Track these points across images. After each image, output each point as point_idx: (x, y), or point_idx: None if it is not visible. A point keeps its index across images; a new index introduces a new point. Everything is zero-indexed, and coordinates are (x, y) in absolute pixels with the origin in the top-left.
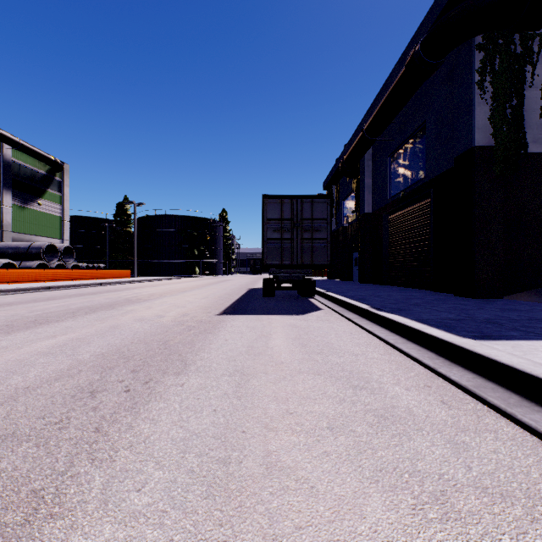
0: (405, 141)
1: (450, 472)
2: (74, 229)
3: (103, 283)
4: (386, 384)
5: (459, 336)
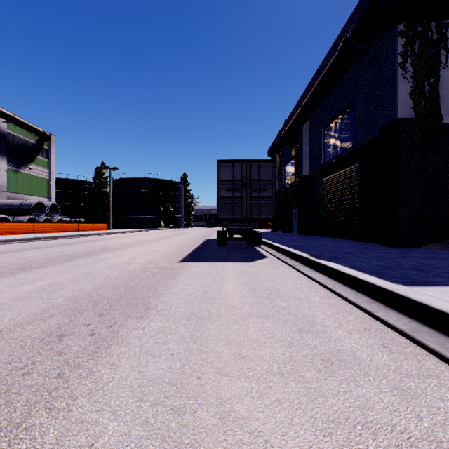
0: (337, 115)
1: (402, 422)
2: (60, 190)
3: (83, 234)
4: (329, 327)
5: (391, 282)
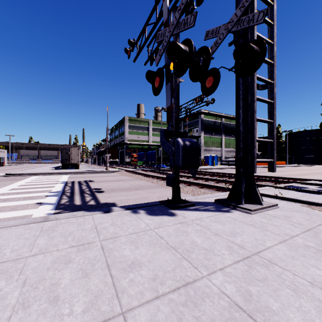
0: None
1: None
2: None
3: (277, 166)
4: None
5: None
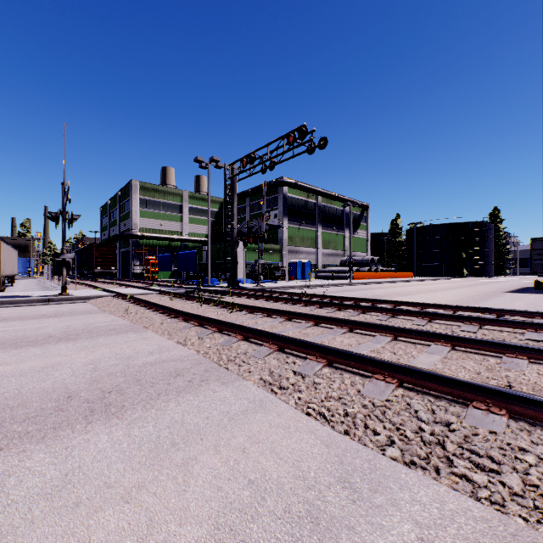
0: None
1: None
2: None
3: (408, 280)
4: None
5: None
